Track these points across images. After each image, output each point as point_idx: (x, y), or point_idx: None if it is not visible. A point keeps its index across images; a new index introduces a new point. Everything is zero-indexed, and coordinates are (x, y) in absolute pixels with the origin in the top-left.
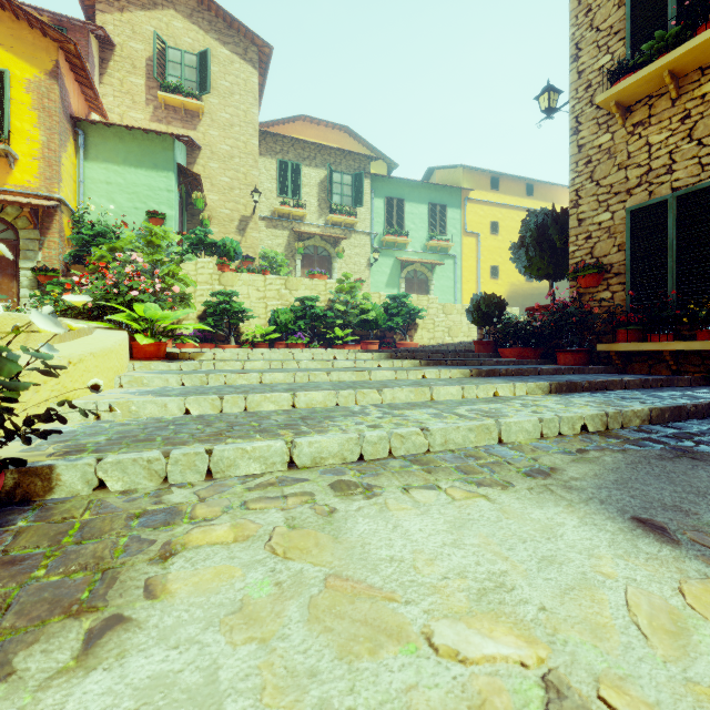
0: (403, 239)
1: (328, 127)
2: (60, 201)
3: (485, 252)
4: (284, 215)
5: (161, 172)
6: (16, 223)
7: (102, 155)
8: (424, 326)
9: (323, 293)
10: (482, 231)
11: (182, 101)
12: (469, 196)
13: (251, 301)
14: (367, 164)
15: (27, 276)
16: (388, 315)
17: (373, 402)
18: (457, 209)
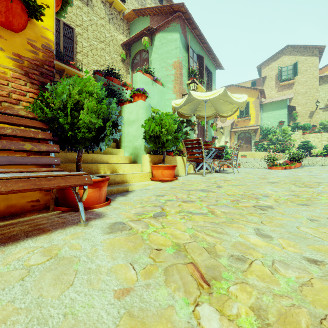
0: None
1: None
2: (259, 125)
3: None
4: None
5: (282, 109)
6: (250, 132)
7: (266, 110)
8: None
9: None
10: None
11: (287, 82)
12: None
13: (315, 142)
14: None
15: (252, 143)
16: None
17: None
18: None
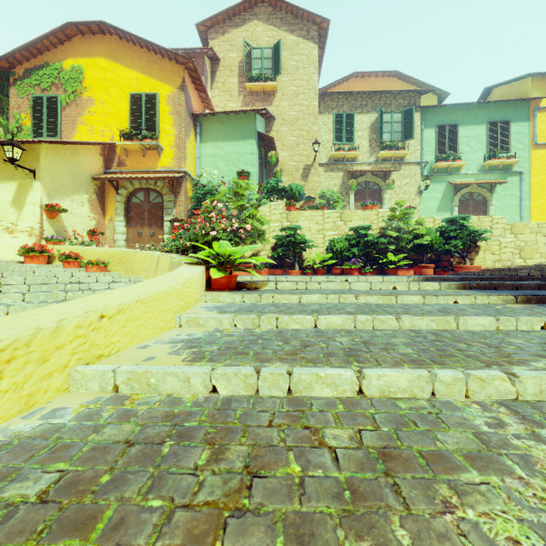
0: (456, 163)
1: (378, 76)
2: (185, 173)
3: None
4: (339, 159)
5: (246, 141)
6: (162, 191)
7: (210, 137)
8: (487, 248)
9: (375, 222)
10: None
11: (262, 86)
12: (541, 105)
13: (311, 233)
14: (417, 99)
15: (167, 226)
16: (444, 239)
17: (499, 395)
18: (524, 122)
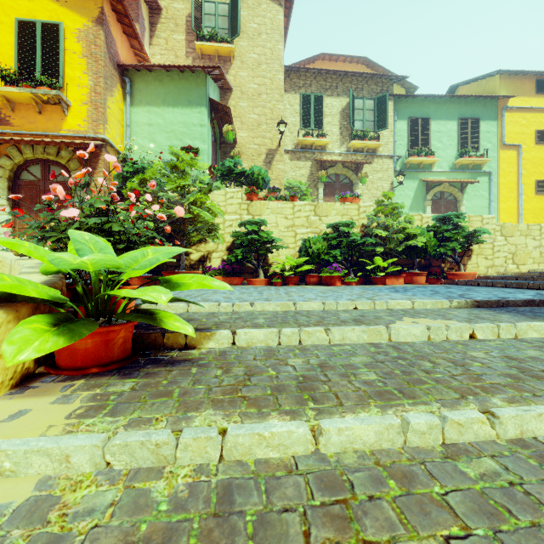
0: (429, 158)
1: (346, 61)
2: (105, 141)
3: (528, 165)
4: (307, 147)
5: (194, 108)
6: (68, 165)
7: (145, 99)
8: (479, 252)
9: (355, 218)
10: (523, 142)
11: (215, 47)
12: (508, 105)
13: (279, 229)
14: (390, 86)
15: None
16: (436, 240)
17: None
18: (492, 120)
